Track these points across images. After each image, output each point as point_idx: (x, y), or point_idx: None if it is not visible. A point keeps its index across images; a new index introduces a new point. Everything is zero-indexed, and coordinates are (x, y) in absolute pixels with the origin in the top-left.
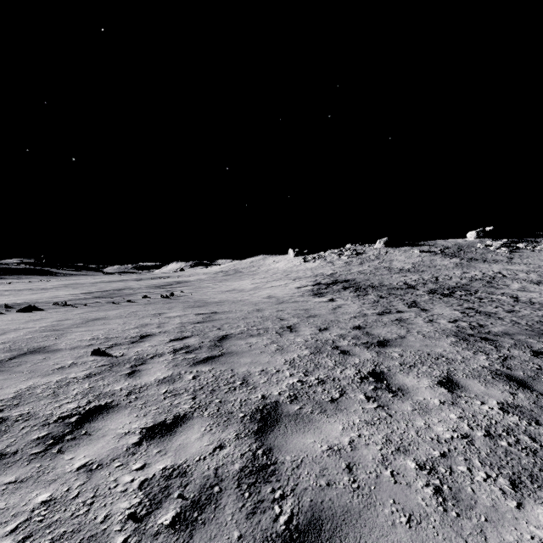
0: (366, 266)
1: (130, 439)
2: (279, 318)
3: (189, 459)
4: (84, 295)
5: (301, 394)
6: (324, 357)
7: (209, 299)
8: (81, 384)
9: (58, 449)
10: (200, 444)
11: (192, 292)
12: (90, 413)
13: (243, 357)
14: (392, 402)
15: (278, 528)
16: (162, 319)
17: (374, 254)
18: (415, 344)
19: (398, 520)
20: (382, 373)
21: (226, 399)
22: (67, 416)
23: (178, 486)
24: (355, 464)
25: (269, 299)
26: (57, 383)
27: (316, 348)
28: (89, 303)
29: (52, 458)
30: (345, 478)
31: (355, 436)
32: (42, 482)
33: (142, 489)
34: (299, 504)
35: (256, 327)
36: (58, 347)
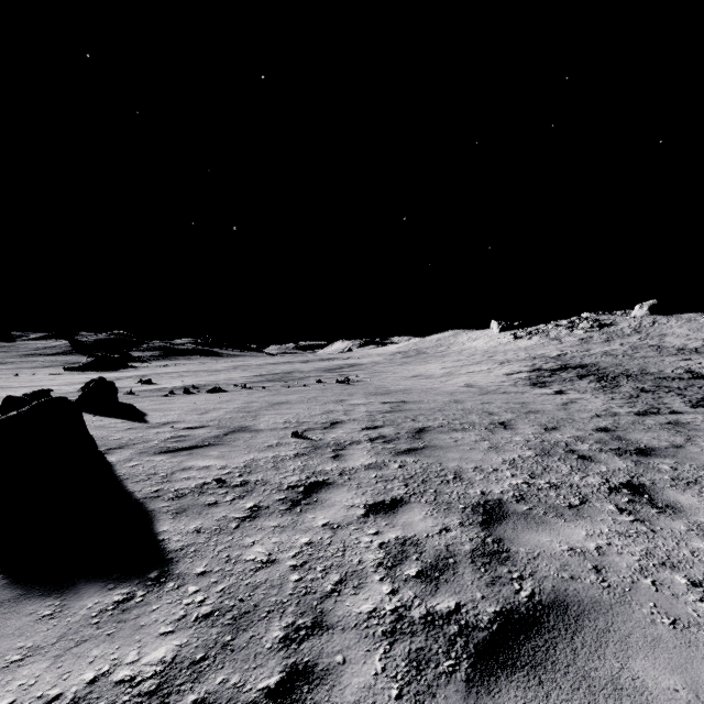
0: (615, 345)
1: (357, 511)
2: (486, 412)
3: (418, 534)
4: (257, 378)
5: (529, 496)
6: (555, 461)
7: (391, 386)
8: (294, 462)
9: (301, 509)
10: (425, 524)
11: (369, 377)
12: (313, 486)
13: (450, 452)
14: (656, 518)
15: (520, 599)
16: (346, 406)
17: (631, 325)
18: (699, 457)
19: (659, 620)
20: (642, 486)
21: (440, 490)
22: (294, 486)
23: (414, 552)
24: (604, 567)
25: (468, 388)
26: (273, 458)
27: (542, 449)
28: (265, 386)
29: (298, 515)
30: (592, 577)
31: (602, 543)
32: (299, 530)
33: (382, 548)
34: (540, 586)
35: (458, 420)
36: (258, 427)
